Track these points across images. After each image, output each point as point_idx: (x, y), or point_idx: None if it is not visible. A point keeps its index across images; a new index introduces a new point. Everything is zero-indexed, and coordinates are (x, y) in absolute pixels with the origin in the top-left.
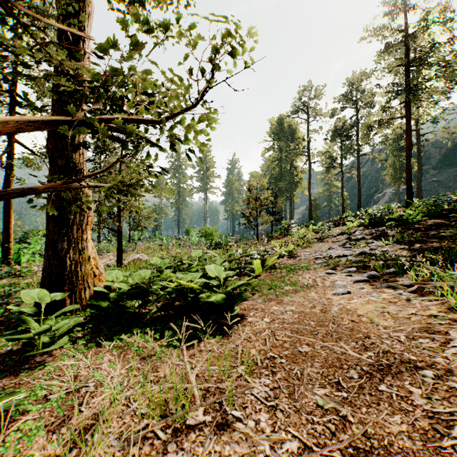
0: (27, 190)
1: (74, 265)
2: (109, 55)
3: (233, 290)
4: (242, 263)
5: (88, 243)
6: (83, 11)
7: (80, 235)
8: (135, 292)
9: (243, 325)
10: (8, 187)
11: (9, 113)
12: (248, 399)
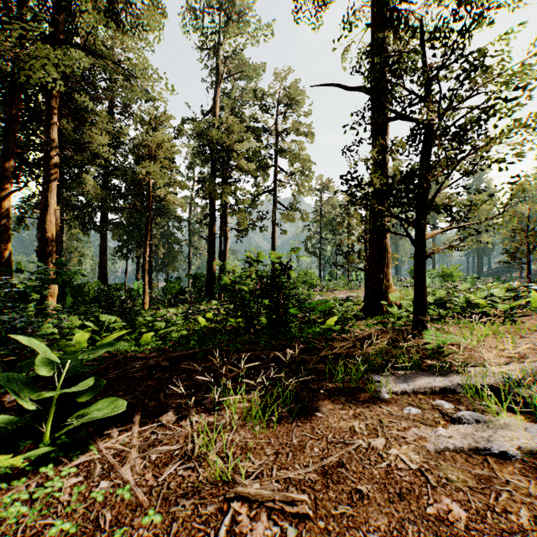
0: (432, 253)
1: (386, 288)
2: (473, 211)
3: (511, 309)
4: (519, 291)
5: (390, 276)
6: (386, 134)
7: (387, 271)
8: (440, 302)
9: (524, 323)
10: (273, 237)
11: (274, 182)
12: (533, 334)
